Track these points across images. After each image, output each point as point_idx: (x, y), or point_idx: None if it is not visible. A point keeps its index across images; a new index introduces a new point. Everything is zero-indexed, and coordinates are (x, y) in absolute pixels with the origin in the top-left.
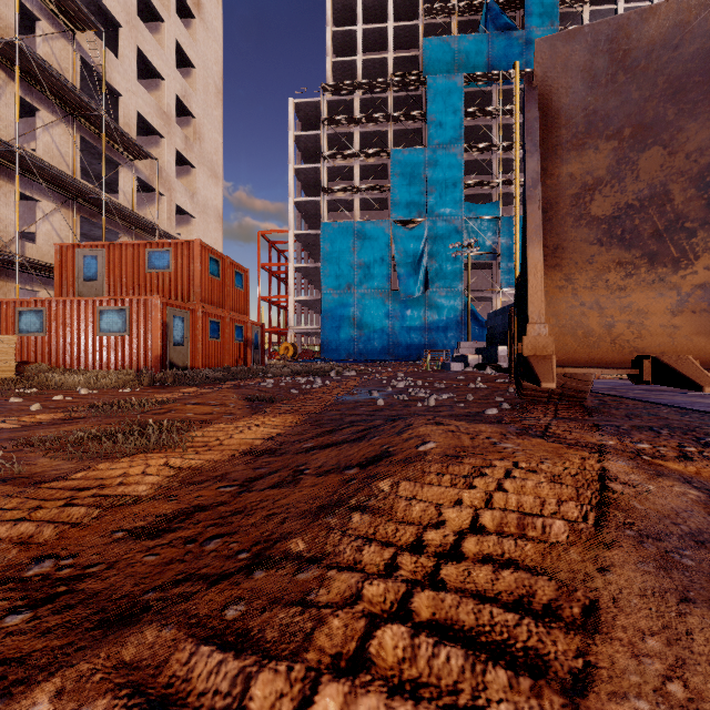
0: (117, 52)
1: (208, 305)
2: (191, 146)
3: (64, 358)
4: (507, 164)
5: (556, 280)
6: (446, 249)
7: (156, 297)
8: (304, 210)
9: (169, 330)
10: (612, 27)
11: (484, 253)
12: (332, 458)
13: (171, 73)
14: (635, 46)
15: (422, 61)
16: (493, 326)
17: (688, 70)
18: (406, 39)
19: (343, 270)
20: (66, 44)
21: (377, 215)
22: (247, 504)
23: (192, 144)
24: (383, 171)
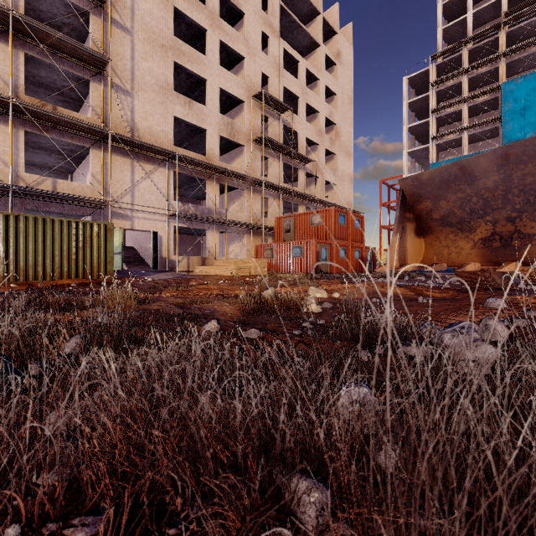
0: (297, 109)
1: (338, 240)
2: (334, 143)
3: (279, 268)
4: None
5: (433, 238)
6: None
7: (314, 240)
8: (416, 156)
9: (319, 254)
10: (415, 177)
11: None
12: None
13: (323, 107)
14: (422, 180)
15: None
16: None
17: (439, 184)
18: None
19: None
20: (277, 123)
21: (489, 143)
22: None
23: (334, 141)
24: (494, 103)
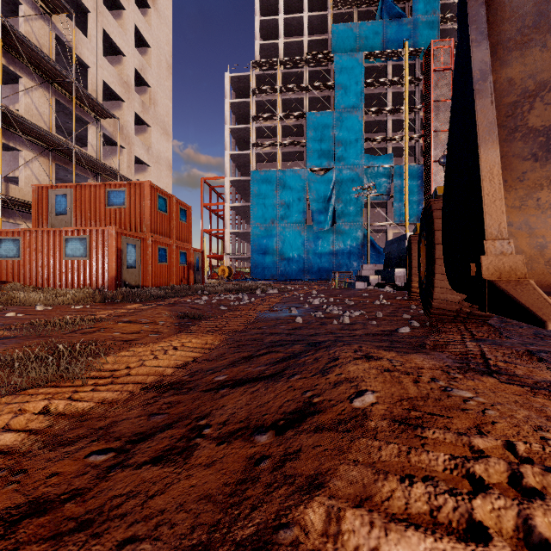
0: (87, 34)
1: (156, 235)
2: (147, 110)
3: (36, 279)
4: (398, 124)
5: None
6: (350, 191)
7: (112, 228)
8: (237, 161)
9: (123, 255)
10: None
11: (380, 194)
12: (241, 408)
13: (130, 51)
14: None
15: (330, 43)
16: (389, 252)
17: None
18: (318, 26)
19: (268, 208)
20: (43, 25)
21: (295, 165)
22: (107, 500)
23: (148, 108)
24: (299, 130)
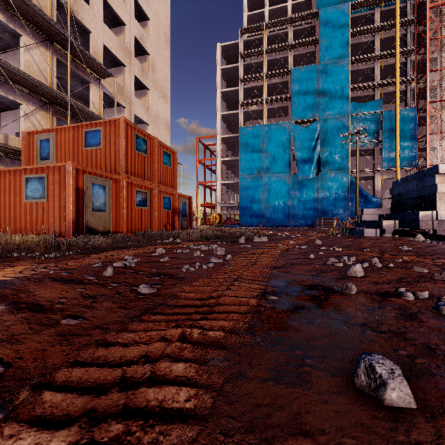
0: None
1: (133, 177)
2: (146, 74)
3: (1, 223)
4: (386, 70)
5: None
6: (335, 140)
7: (69, 163)
8: (227, 121)
9: (85, 196)
10: None
11: (367, 141)
12: None
13: (131, 21)
14: None
15: (314, 3)
16: (401, 193)
17: None
18: None
19: (255, 160)
20: None
21: (280, 121)
22: None
23: (147, 73)
24: (284, 87)
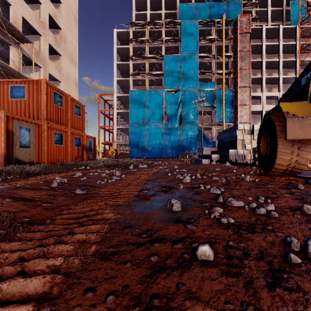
0: None
1: (52, 123)
2: (59, 44)
3: None
4: (218, 65)
5: None
6: (190, 104)
7: (1, 112)
8: (121, 84)
9: (14, 136)
10: None
11: (208, 106)
12: None
13: (46, 1)
14: None
15: (178, 15)
16: (222, 139)
17: None
18: (170, 5)
19: (140, 113)
20: None
21: (157, 88)
22: None
23: (59, 43)
24: (159, 66)
